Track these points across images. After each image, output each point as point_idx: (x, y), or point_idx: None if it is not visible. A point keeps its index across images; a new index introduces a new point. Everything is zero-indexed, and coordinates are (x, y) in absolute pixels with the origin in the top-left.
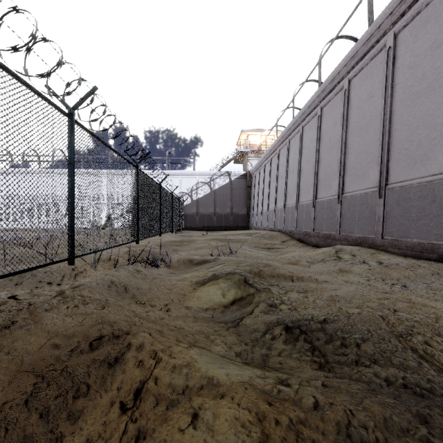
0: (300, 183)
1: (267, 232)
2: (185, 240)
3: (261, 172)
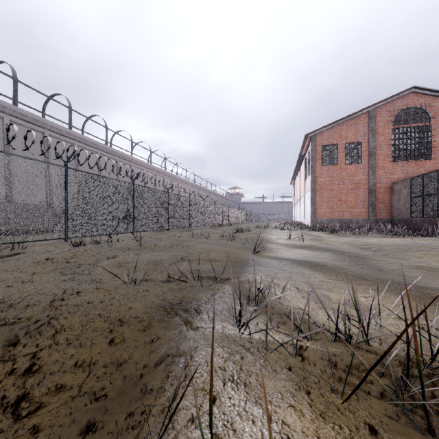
0: None
1: None
2: None
3: None
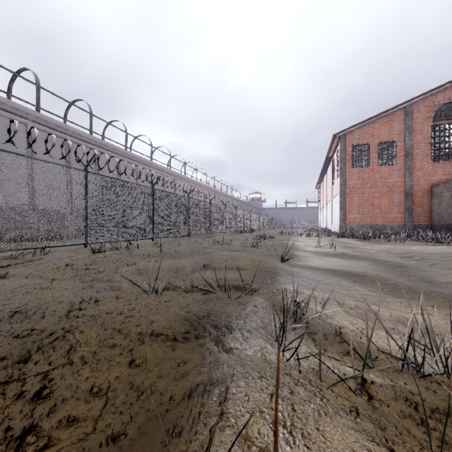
0: None
1: None
2: None
3: None
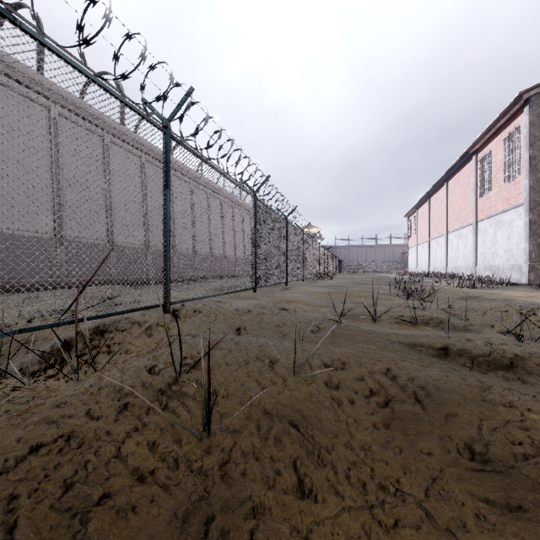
0: None
1: None
2: None
3: None
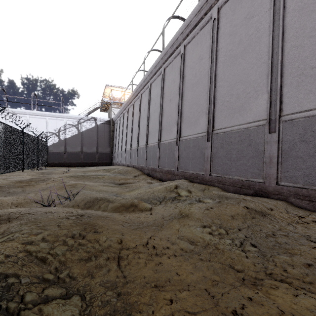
0: (148, 129)
1: (124, 168)
2: (35, 179)
3: (121, 119)
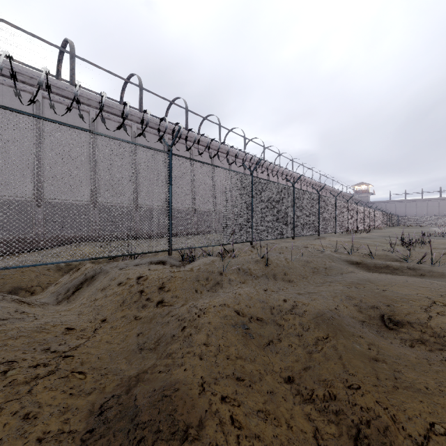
0: None
1: None
2: None
3: None
